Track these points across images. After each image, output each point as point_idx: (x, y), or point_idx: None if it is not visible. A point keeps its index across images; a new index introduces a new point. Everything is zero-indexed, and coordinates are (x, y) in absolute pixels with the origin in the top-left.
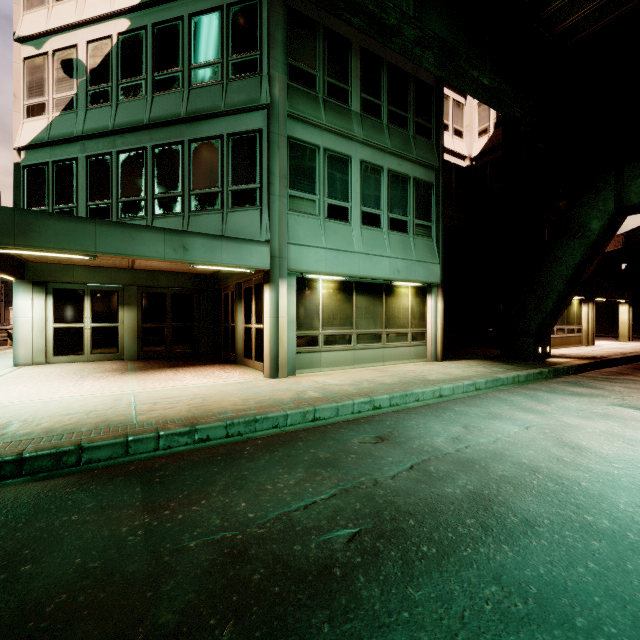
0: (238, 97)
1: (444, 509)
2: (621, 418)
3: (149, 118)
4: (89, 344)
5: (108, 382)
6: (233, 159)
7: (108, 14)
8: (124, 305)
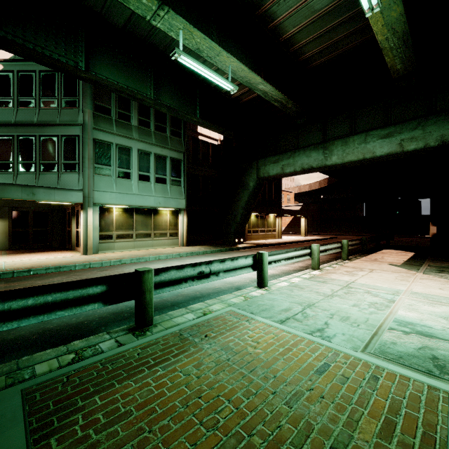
0: (66, 118)
1: None
2: None
3: (15, 121)
4: None
5: None
6: (64, 148)
7: None
8: None
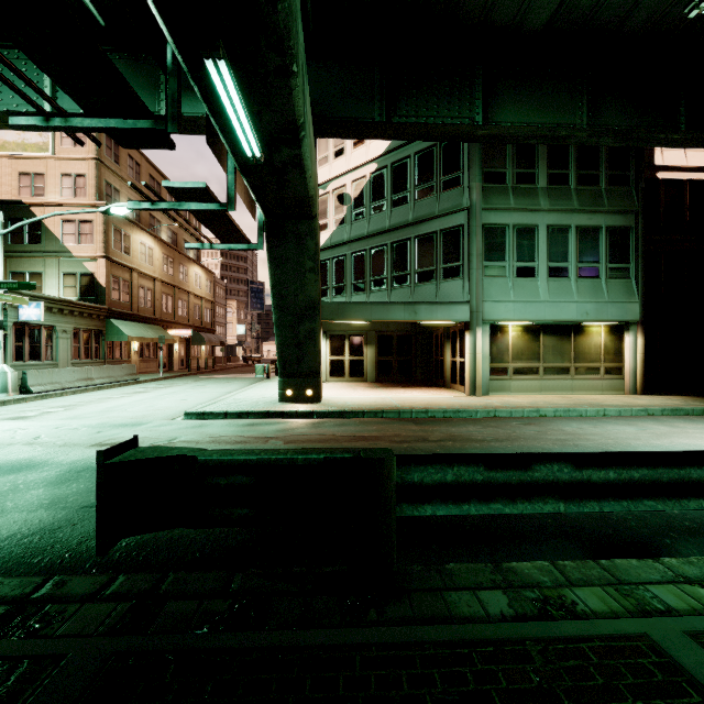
0: (447, 204)
1: (540, 439)
2: None
3: (389, 225)
4: (348, 370)
5: (371, 392)
6: (444, 246)
7: (364, 163)
8: (367, 344)
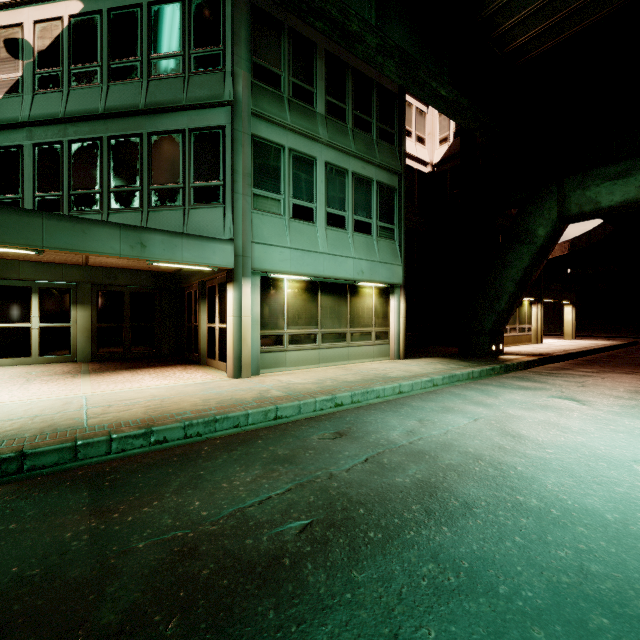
0: (200, 92)
1: (393, 497)
2: (558, 408)
3: (104, 107)
4: (37, 345)
5: (58, 385)
6: (195, 155)
7: None
8: (77, 304)
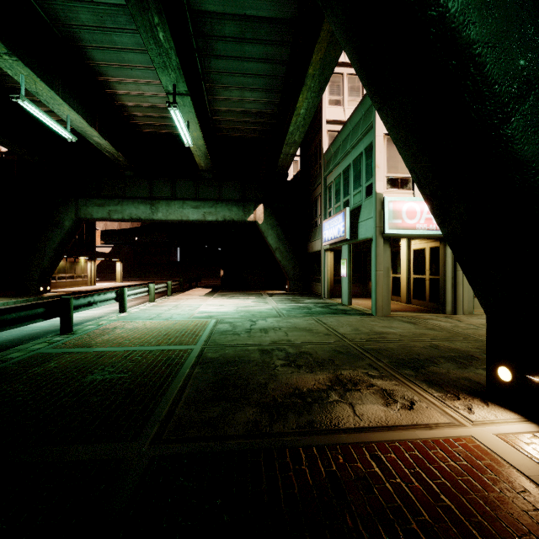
0: None
1: None
2: None
3: None
4: None
5: None
6: None
7: None
8: None
